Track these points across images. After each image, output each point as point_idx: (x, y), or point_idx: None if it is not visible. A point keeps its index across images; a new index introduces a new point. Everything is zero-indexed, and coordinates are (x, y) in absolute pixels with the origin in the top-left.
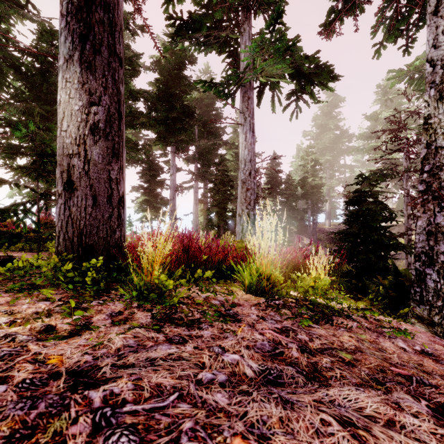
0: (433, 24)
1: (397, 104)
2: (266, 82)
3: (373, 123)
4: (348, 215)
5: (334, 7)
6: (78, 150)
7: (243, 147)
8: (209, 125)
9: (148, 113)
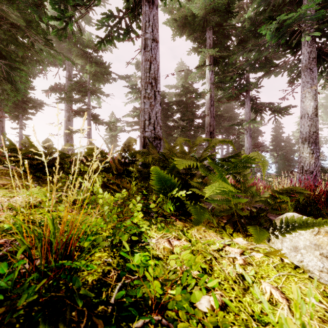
0: (301, 121)
1: None
2: (257, 114)
3: None
4: None
5: (291, 78)
6: None
7: (246, 143)
8: (230, 112)
9: None
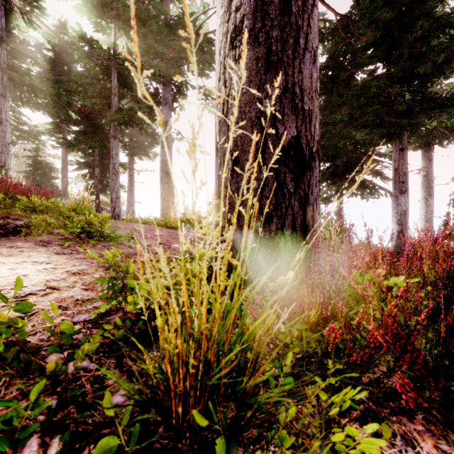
0: None
1: None
2: None
3: None
4: None
5: None
6: (218, 89)
7: None
8: None
9: None
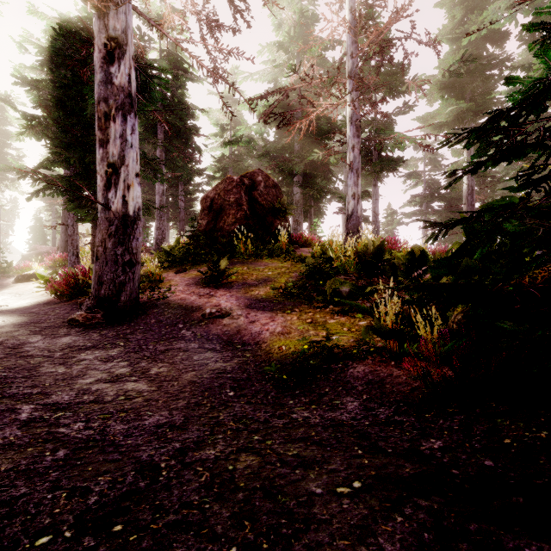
0: None
1: None
2: None
3: None
4: None
5: None
6: None
7: None
8: None
9: None
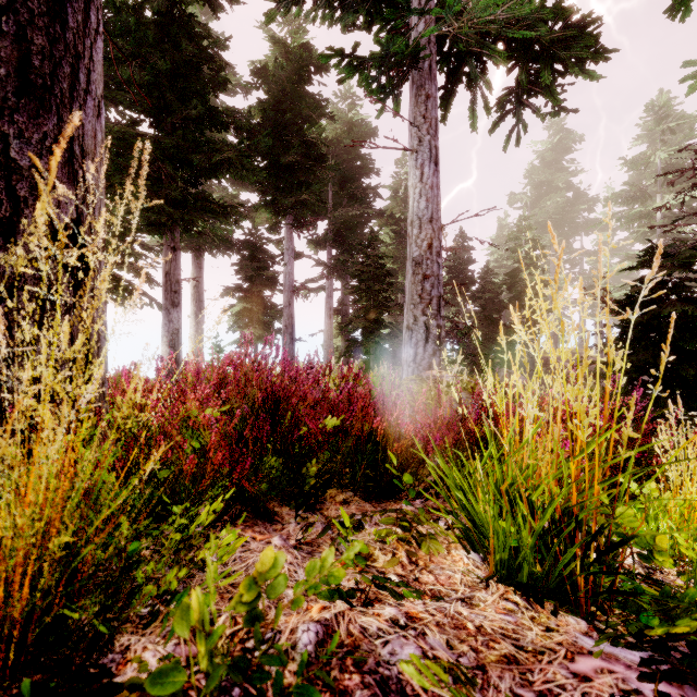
0: None
1: (684, 137)
2: (460, 70)
3: (634, 177)
4: (625, 328)
5: None
6: None
7: (416, 194)
8: (350, 183)
9: (239, 143)
